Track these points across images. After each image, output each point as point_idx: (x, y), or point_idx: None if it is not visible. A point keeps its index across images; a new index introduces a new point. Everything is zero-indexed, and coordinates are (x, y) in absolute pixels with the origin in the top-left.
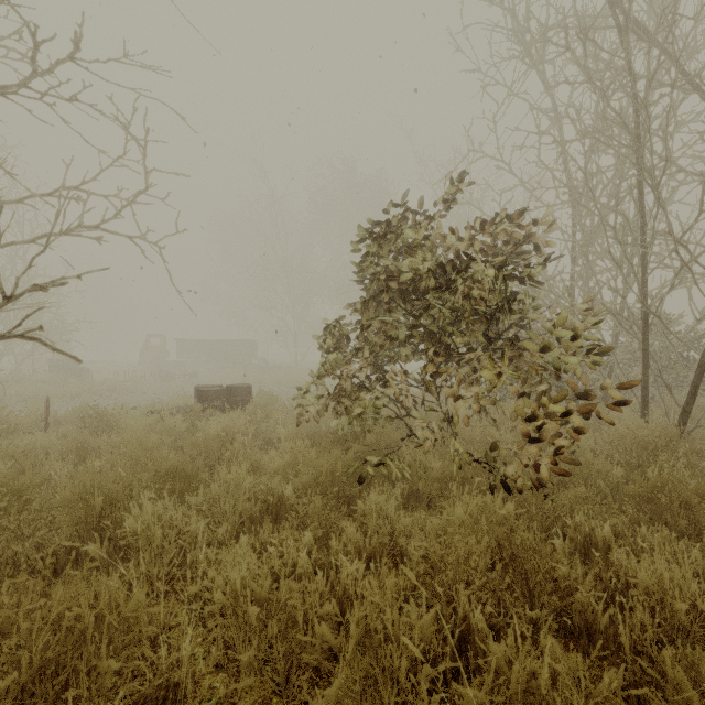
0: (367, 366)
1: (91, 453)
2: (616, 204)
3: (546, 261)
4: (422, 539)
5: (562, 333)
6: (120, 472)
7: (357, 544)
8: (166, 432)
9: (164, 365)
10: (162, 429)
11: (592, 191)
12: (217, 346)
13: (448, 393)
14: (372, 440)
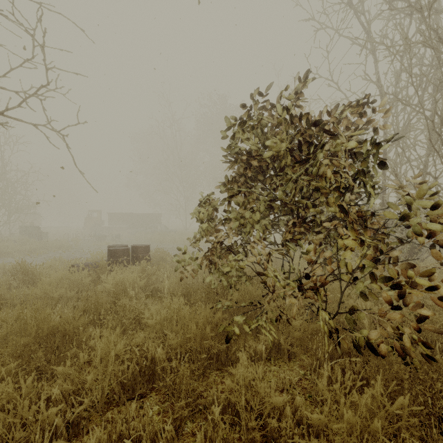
0: (234, 233)
1: (7, 304)
2: (435, 101)
3: (392, 141)
4: (291, 411)
5: (424, 202)
6: (6, 332)
7: (224, 438)
8: (74, 284)
9: (100, 229)
10: (71, 282)
11: (416, 90)
12: (135, 217)
13: (307, 258)
14: (238, 296)
